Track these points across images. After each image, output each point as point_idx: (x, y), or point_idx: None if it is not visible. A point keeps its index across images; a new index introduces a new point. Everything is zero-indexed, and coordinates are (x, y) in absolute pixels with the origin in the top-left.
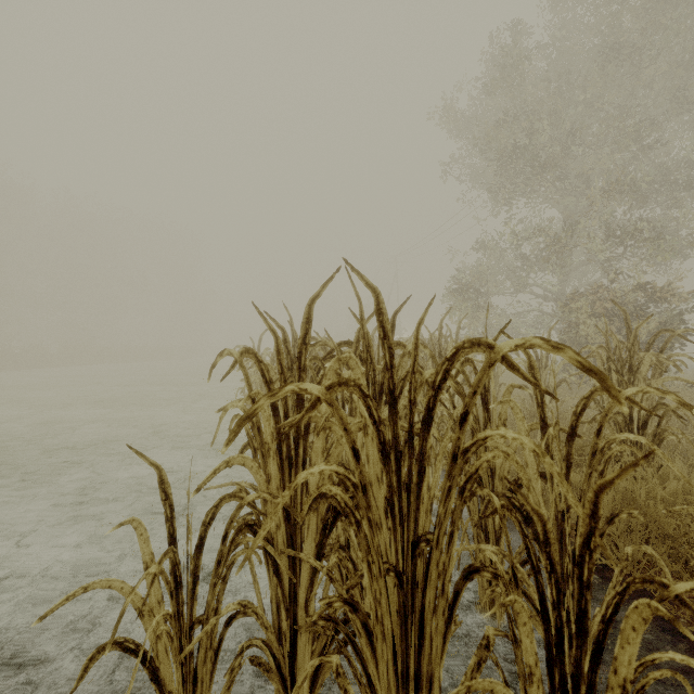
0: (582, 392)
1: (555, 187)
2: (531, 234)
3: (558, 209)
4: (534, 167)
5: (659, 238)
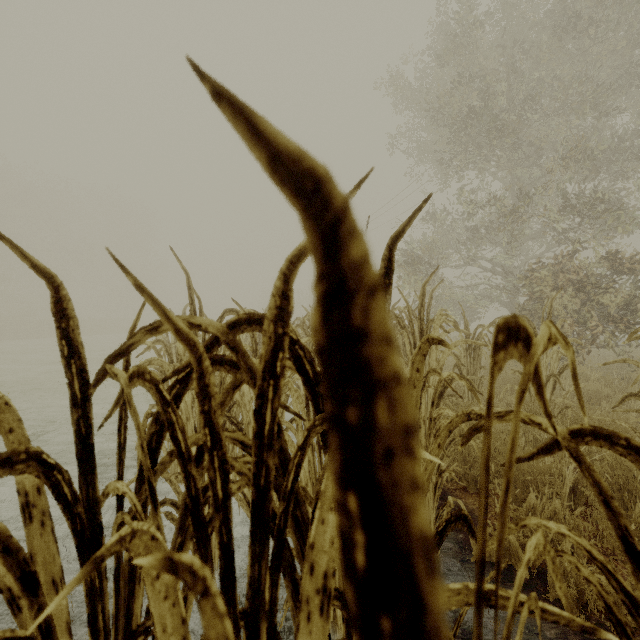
0: (548, 369)
1: (508, 156)
2: (489, 202)
3: (505, 184)
4: (491, 131)
5: (622, 206)
